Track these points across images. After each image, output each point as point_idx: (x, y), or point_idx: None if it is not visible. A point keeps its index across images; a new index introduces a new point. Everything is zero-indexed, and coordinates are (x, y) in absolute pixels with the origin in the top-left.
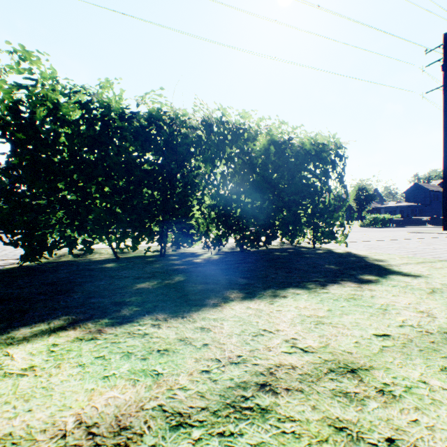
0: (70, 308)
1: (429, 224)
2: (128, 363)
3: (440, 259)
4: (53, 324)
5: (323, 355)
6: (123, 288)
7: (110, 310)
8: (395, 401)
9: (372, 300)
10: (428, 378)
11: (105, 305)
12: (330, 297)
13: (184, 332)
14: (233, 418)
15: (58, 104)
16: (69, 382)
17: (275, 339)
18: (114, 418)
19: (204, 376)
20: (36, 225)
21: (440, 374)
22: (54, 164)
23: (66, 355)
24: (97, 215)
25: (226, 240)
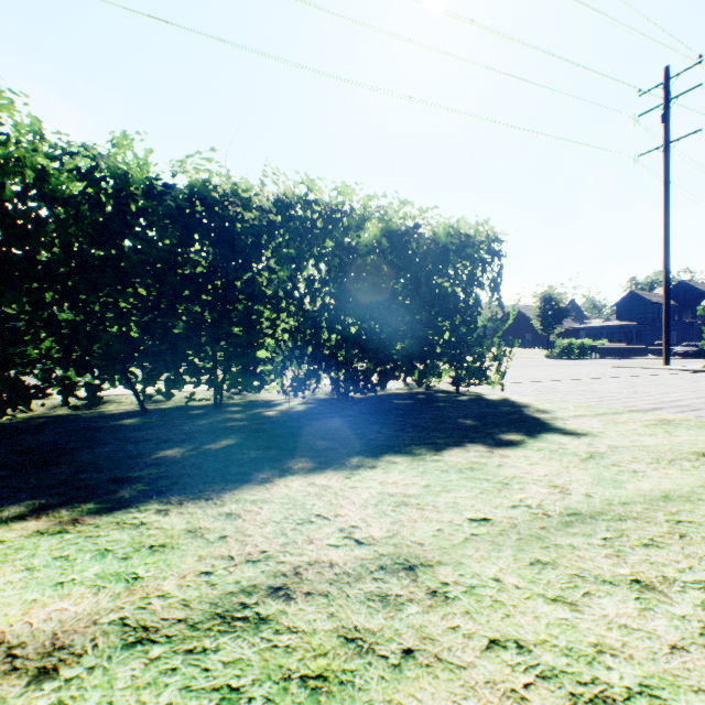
0: (42, 488)
1: (650, 354)
2: (99, 564)
3: (632, 409)
4: (8, 512)
5: (383, 547)
6: (135, 458)
7: (103, 490)
8: (444, 604)
9: (496, 471)
10: (506, 574)
11: (97, 483)
12: (437, 467)
13: (201, 520)
14: (216, 631)
15: (43, 172)
16: (4, 591)
17: (327, 528)
18: (52, 635)
19: (202, 579)
20: (6, 361)
21: (525, 568)
22: (35, 266)
23: (12, 556)
24: (105, 345)
25: (317, 382)
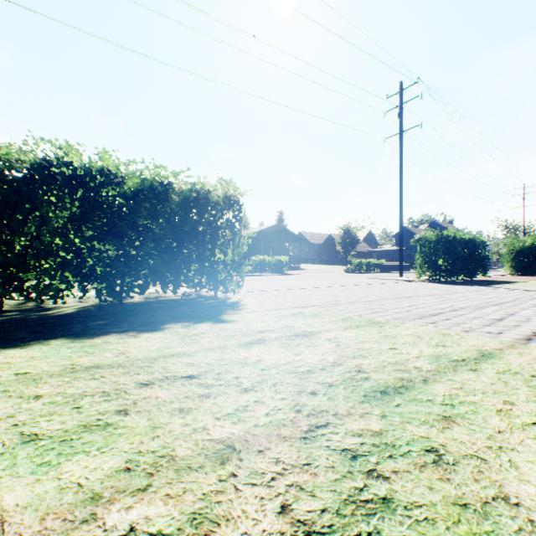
0: None
1: (412, 269)
2: None
3: (299, 306)
4: None
5: None
6: None
7: None
8: None
9: (106, 346)
10: None
11: None
12: (71, 346)
13: None
14: None
15: None
16: None
17: None
18: None
19: None
20: None
21: None
22: None
23: None
24: None
25: (84, 292)
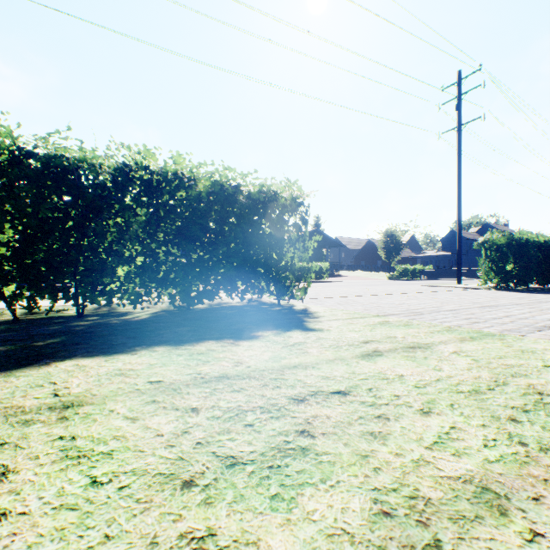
0: None
1: (462, 276)
2: None
3: (378, 314)
4: None
5: (68, 398)
6: None
7: None
8: (61, 422)
9: (215, 354)
10: (123, 408)
11: None
12: (179, 353)
13: None
14: None
15: None
16: None
17: (47, 389)
18: None
19: None
20: None
21: (139, 404)
22: None
23: None
24: None
25: (159, 297)
